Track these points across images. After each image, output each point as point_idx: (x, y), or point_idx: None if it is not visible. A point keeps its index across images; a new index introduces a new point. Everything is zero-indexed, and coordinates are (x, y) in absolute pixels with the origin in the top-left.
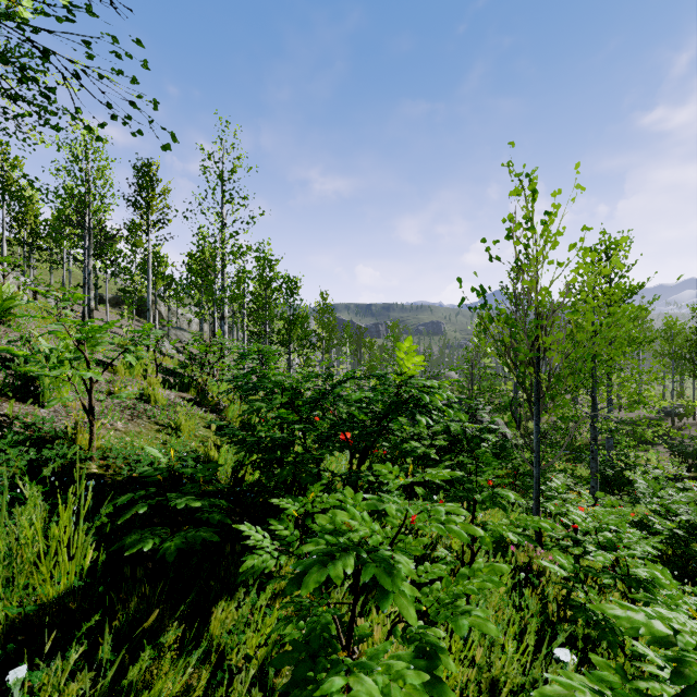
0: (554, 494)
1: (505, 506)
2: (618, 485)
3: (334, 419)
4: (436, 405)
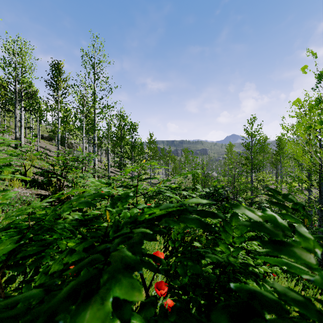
0: None
1: None
2: None
3: None
4: None
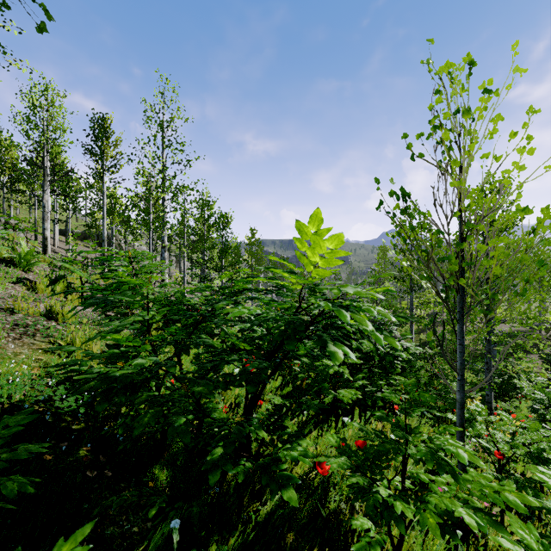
0: (474, 417)
1: (455, 470)
2: (504, 390)
3: (214, 345)
4: (356, 326)
